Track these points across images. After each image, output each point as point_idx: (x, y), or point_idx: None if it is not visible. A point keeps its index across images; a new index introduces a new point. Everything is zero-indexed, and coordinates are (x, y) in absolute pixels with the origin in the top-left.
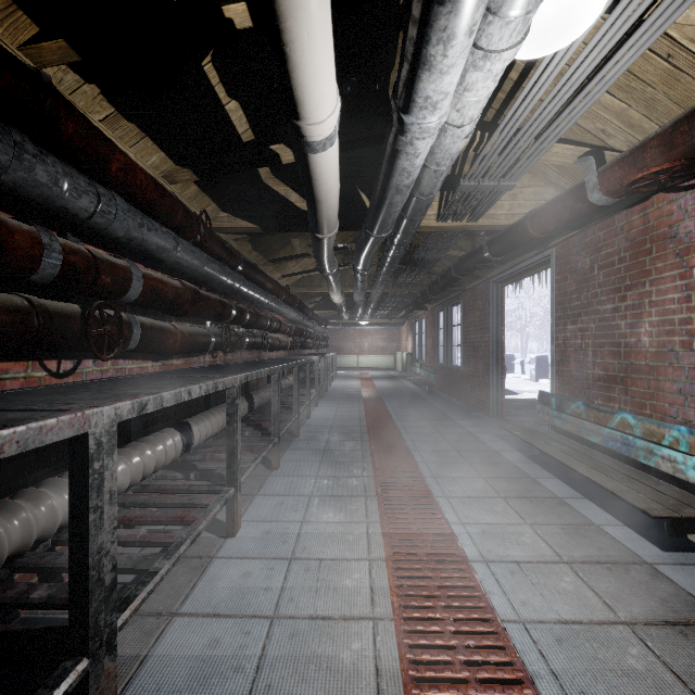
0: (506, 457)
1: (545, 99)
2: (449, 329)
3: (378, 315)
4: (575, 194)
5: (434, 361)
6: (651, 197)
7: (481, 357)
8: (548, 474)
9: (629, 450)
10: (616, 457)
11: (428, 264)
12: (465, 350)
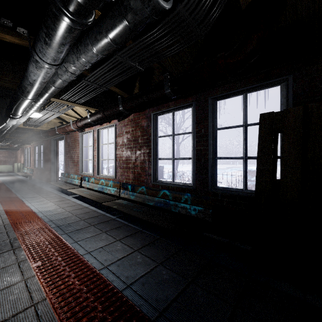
0: (49, 190)
1: (40, 118)
2: (39, 154)
3: (1, 144)
4: (55, 131)
5: (34, 166)
6: (76, 131)
7: (49, 164)
8: (58, 191)
9: (72, 181)
10: (73, 184)
11: (24, 133)
12: (45, 162)
